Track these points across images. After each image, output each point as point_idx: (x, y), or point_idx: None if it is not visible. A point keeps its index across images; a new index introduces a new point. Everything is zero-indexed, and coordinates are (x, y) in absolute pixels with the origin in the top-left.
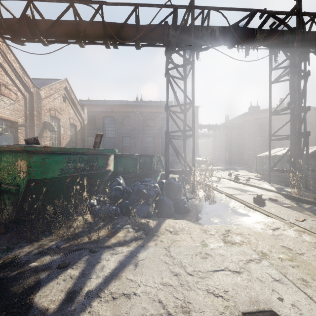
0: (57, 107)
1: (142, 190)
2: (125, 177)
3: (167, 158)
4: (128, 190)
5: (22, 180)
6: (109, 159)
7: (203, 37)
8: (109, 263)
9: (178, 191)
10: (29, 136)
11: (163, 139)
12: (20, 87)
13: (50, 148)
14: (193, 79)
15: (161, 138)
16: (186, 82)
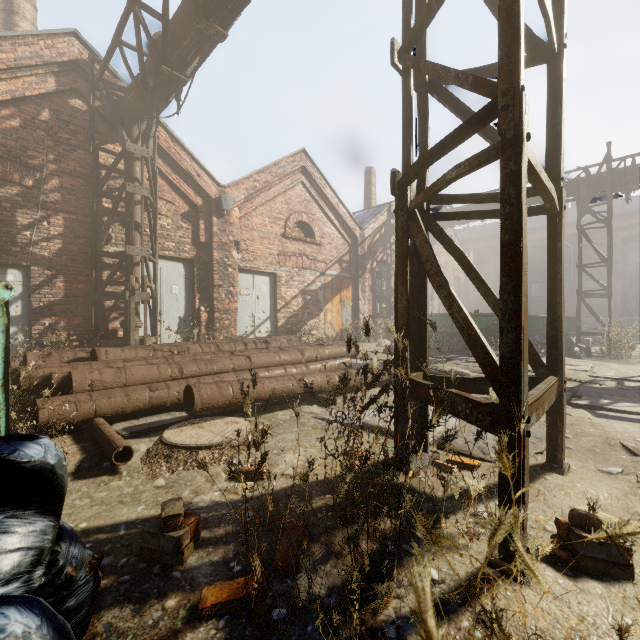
0: (442, 262)
1: (536, 339)
2: None
3: (578, 319)
4: None
5: None
6: None
7: (629, 183)
8: None
9: (569, 343)
10: None
11: (628, 281)
12: None
13: (482, 314)
14: (608, 237)
15: (622, 280)
16: (611, 229)
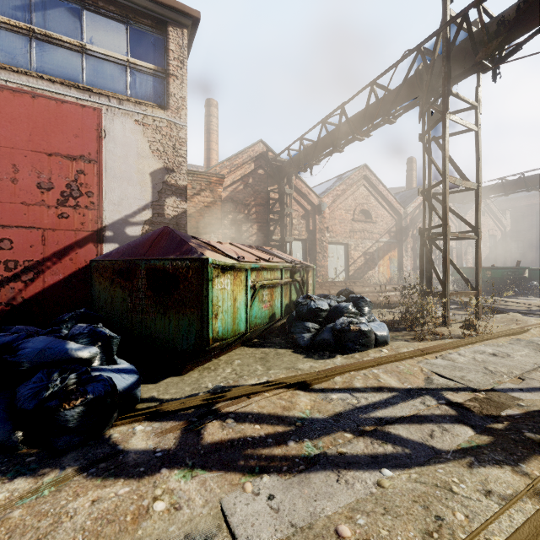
0: None
1: None
2: (539, 282)
3: None
4: (536, 286)
5: (488, 277)
6: (525, 271)
7: None
8: (520, 297)
9: None
10: (458, 254)
11: None
12: (454, 221)
13: (498, 267)
14: None
15: None
16: None
